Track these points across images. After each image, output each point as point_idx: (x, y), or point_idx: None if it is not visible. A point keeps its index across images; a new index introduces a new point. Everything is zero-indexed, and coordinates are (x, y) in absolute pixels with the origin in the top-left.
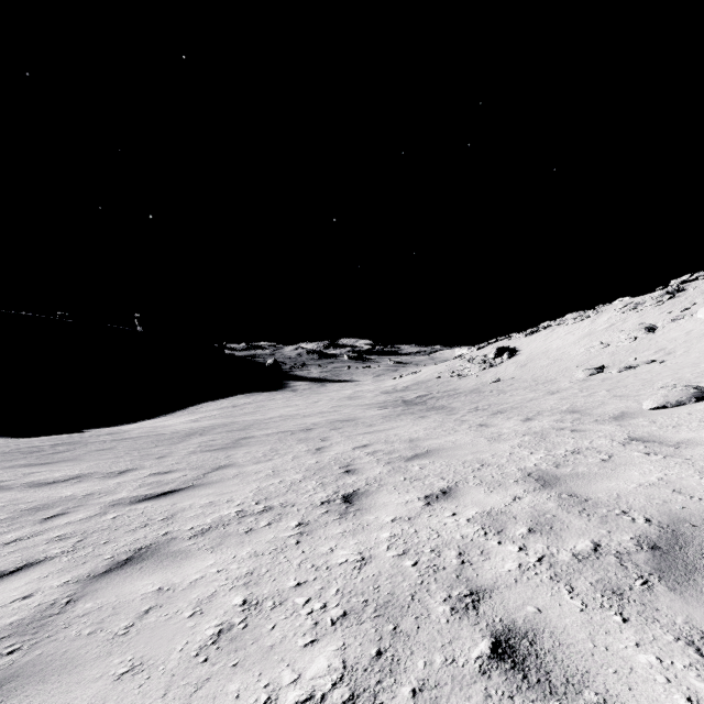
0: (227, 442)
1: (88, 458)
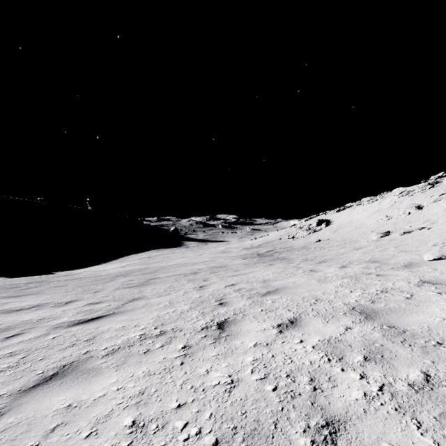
0: (141, 281)
1: (47, 292)
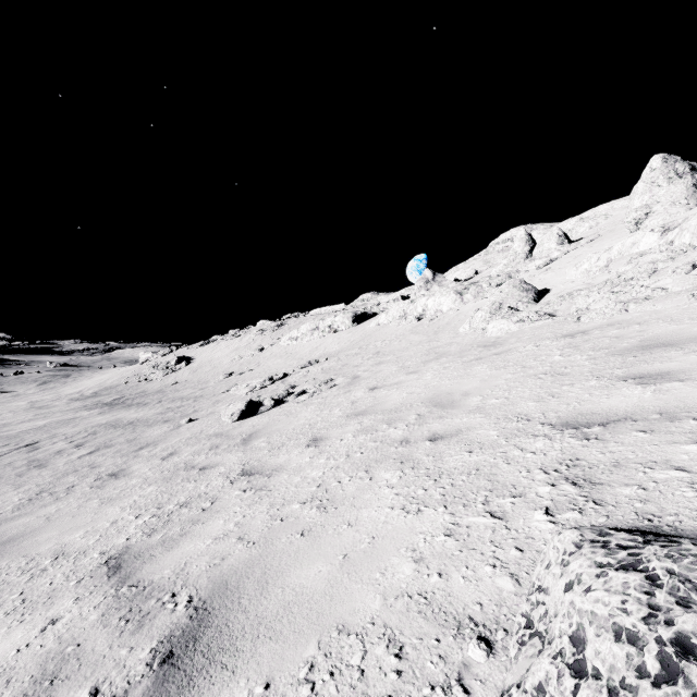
0: None
1: None
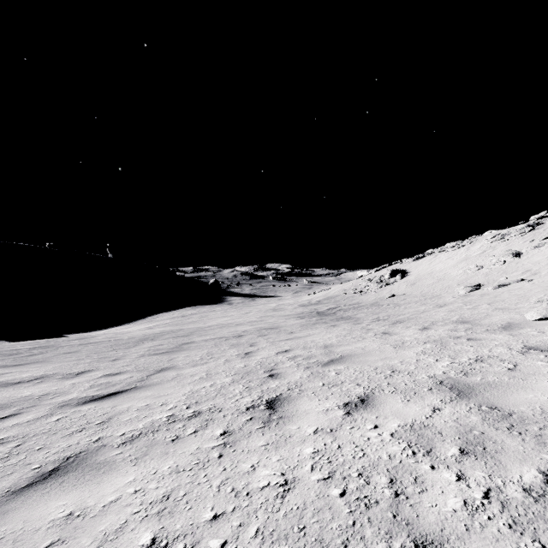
0: (172, 347)
1: (55, 360)
